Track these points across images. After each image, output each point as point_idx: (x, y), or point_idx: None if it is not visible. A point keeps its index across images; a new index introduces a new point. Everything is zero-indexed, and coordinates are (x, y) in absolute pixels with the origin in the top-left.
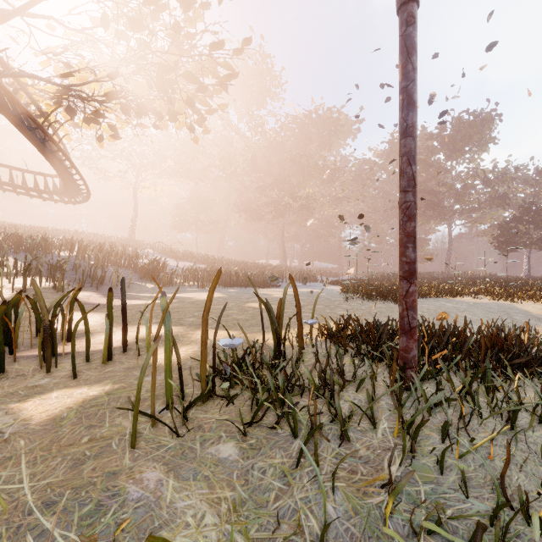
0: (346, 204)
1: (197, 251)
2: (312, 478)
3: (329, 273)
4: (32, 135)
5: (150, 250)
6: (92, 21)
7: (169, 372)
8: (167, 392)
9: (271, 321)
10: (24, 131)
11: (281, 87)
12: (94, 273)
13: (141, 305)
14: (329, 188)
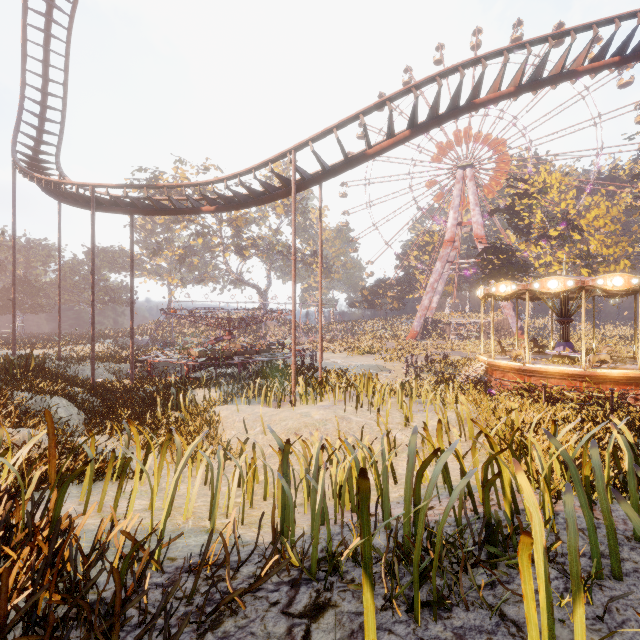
0: None
1: None
2: None
3: None
4: None
5: None
6: None
7: None
8: None
9: None
10: None
11: None
12: None
13: None
14: None
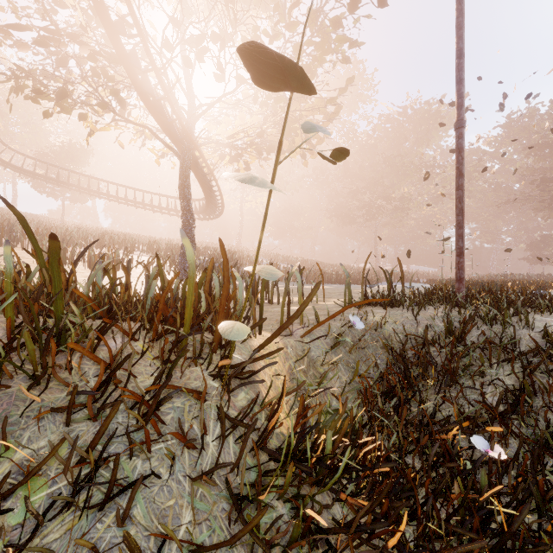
0: (448, 201)
1: (291, 255)
2: (411, 304)
3: (426, 275)
4: (201, 177)
5: (254, 255)
6: (243, 96)
7: (349, 294)
8: (348, 301)
9: (387, 281)
10: (198, 175)
11: (373, 89)
12: (242, 270)
13: (280, 290)
14: (427, 186)
